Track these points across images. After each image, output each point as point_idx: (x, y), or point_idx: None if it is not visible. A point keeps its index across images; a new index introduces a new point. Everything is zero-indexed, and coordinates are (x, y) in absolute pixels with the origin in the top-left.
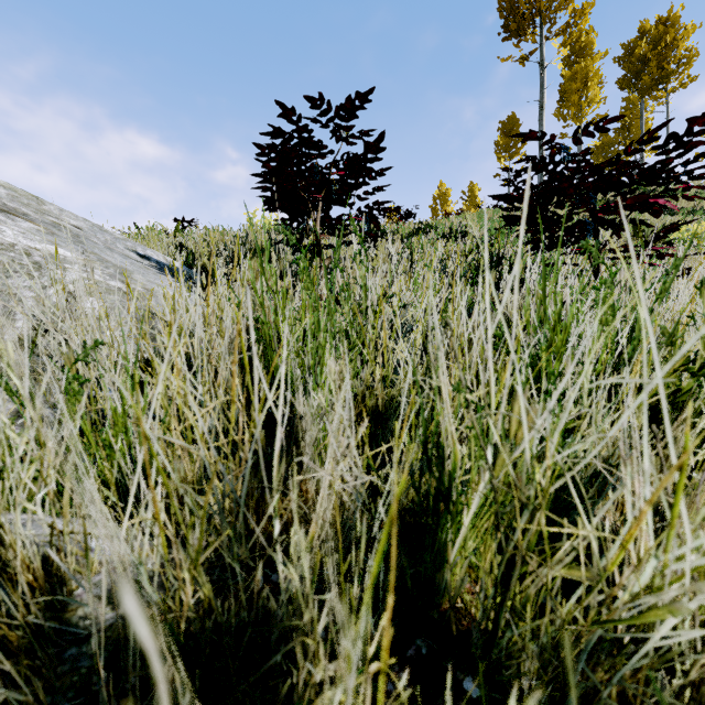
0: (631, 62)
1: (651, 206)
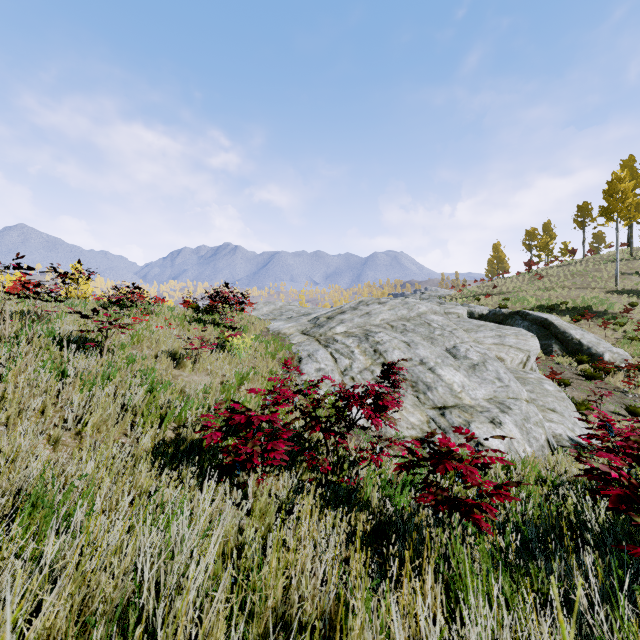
0: None
1: None
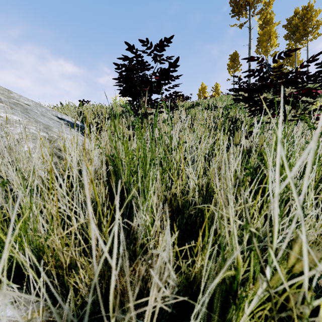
0: (291, 27)
1: (311, 94)
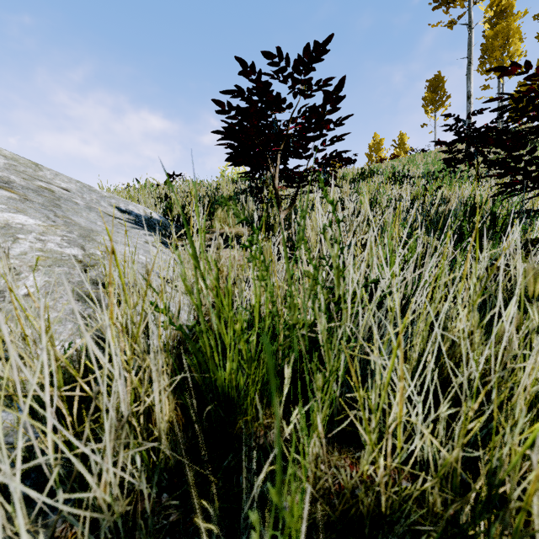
0: None
1: None
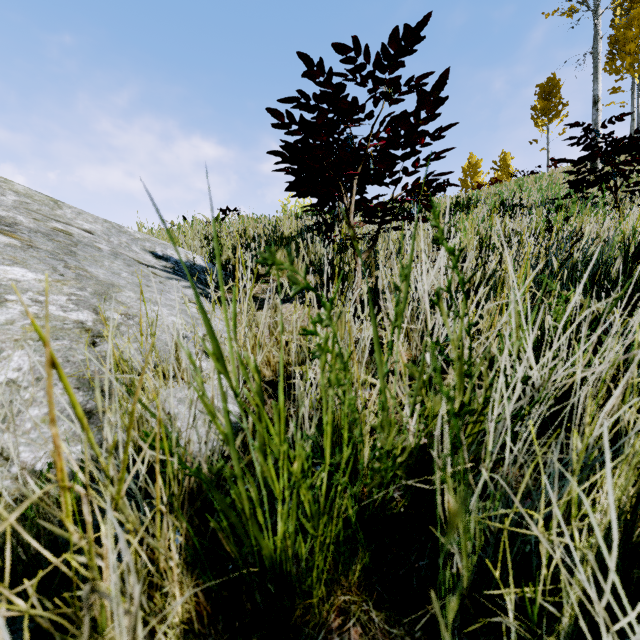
0: None
1: None
